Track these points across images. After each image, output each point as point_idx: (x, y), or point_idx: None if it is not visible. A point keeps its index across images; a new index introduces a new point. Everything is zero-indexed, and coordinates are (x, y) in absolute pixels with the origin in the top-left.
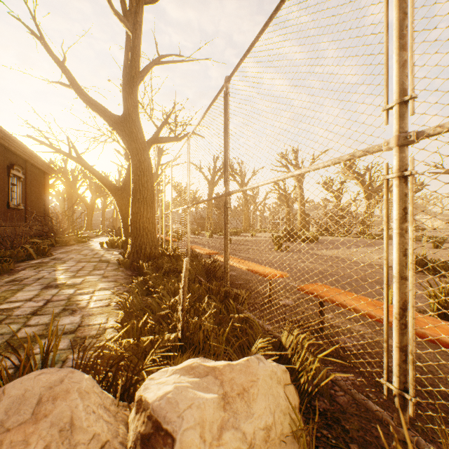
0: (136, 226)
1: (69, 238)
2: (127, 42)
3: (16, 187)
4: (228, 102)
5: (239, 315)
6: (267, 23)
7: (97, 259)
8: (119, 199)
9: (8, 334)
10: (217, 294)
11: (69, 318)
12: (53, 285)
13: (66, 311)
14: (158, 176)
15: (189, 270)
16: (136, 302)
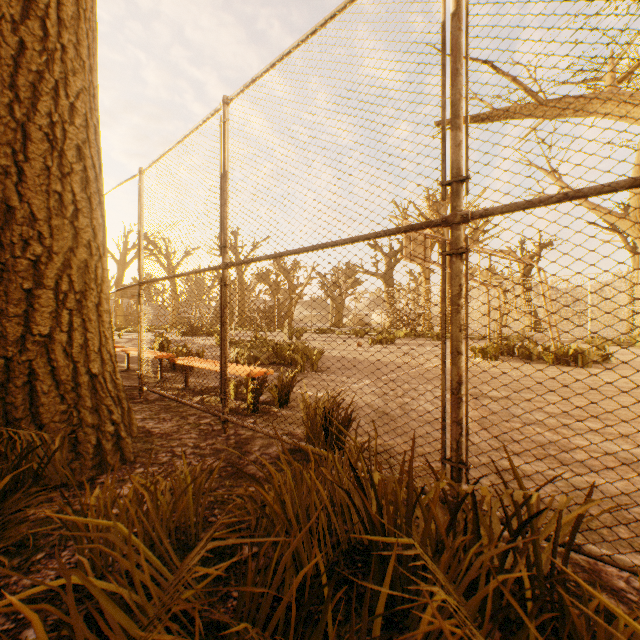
0: None
1: None
2: None
3: None
4: None
5: None
6: None
7: None
8: None
9: None
10: None
11: None
12: None
13: None
14: None
15: None
16: None
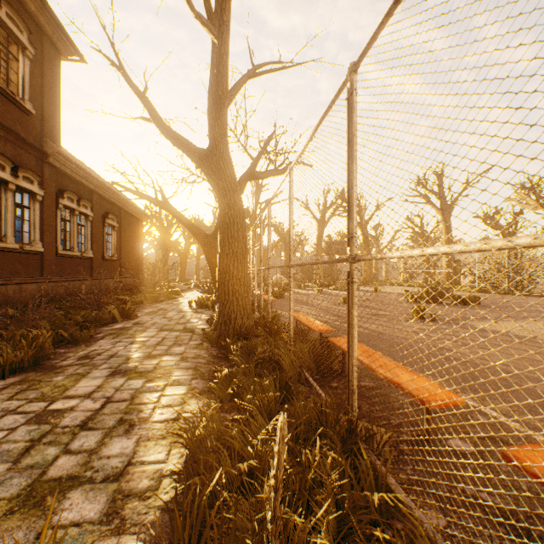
0: (224, 290)
1: (159, 293)
2: (213, 54)
3: (111, 237)
4: (354, 105)
5: (380, 494)
6: None
7: (181, 327)
8: (209, 250)
9: (39, 467)
10: (334, 423)
11: (121, 443)
12: (122, 371)
13: (122, 426)
14: (256, 217)
15: (291, 359)
16: (211, 423)
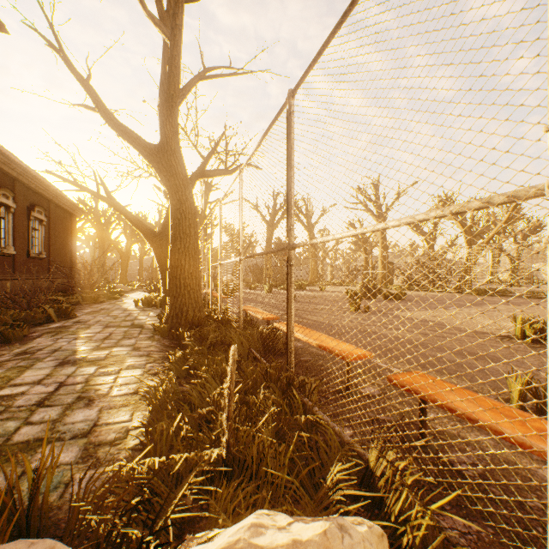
0: (176, 283)
1: (99, 293)
2: (164, 52)
3: (38, 232)
4: (292, 124)
5: (307, 416)
6: (347, 12)
7: (128, 323)
8: (157, 247)
9: (1, 436)
10: (277, 380)
11: (84, 413)
12: (70, 361)
13: (82, 401)
14: (205, 217)
15: (242, 342)
16: (170, 390)
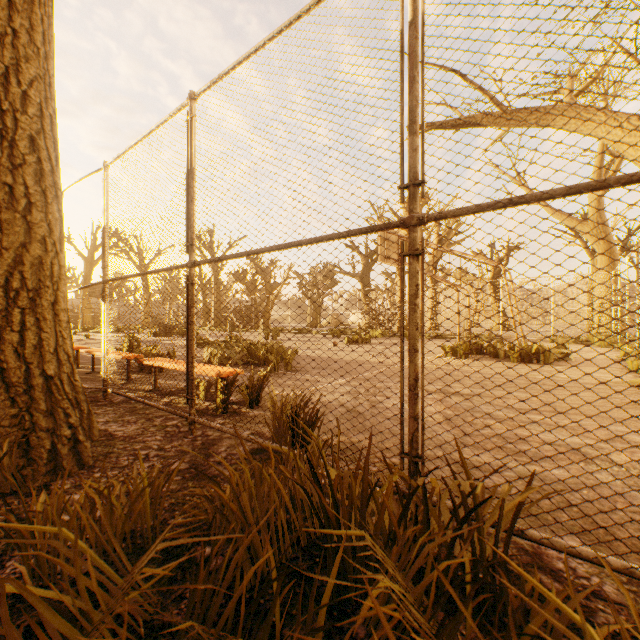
0: None
1: None
2: None
3: None
4: None
5: None
6: None
7: None
8: None
9: None
10: None
11: None
12: None
13: None
14: None
15: None
16: None
